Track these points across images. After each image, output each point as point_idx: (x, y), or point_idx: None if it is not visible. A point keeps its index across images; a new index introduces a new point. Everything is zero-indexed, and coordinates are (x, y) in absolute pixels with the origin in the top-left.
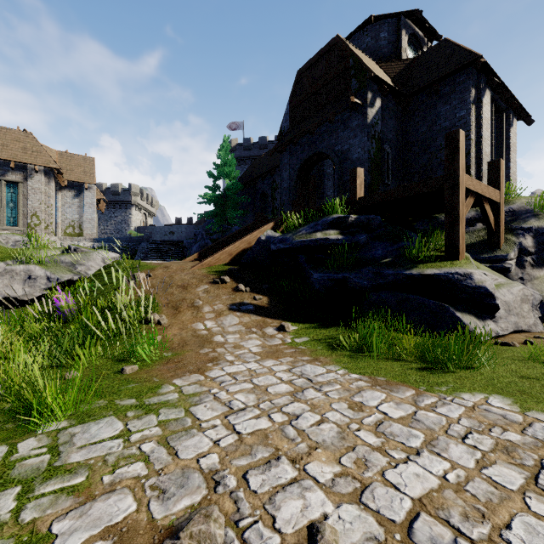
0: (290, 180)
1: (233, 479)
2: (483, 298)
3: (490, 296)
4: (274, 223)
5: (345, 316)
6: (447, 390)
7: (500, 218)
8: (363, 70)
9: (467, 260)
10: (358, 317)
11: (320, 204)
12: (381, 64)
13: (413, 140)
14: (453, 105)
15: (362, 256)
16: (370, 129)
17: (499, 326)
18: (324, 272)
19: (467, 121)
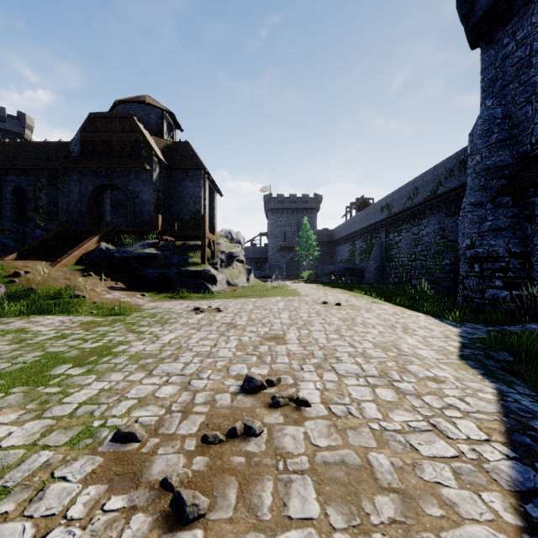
0: (81, 195)
1: (192, 308)
2: (214, 279)
3: (216, 278)
4: (100, 236)
5: (166, 289)
6: (213, 299)
7: (215, 247)
8: (151, 148)
9: (208, 265)
10: (172, 289)
11: (101, 215)
12: (153, 136)
13: (174, 194)
14: (194, 184)
15: (168, 262)
16: (155, 185)
17: (218, 288)
18: (154, 269)
19: (201, 195)
